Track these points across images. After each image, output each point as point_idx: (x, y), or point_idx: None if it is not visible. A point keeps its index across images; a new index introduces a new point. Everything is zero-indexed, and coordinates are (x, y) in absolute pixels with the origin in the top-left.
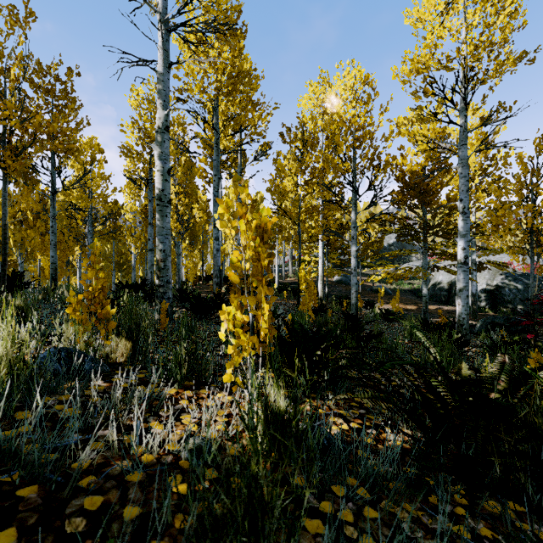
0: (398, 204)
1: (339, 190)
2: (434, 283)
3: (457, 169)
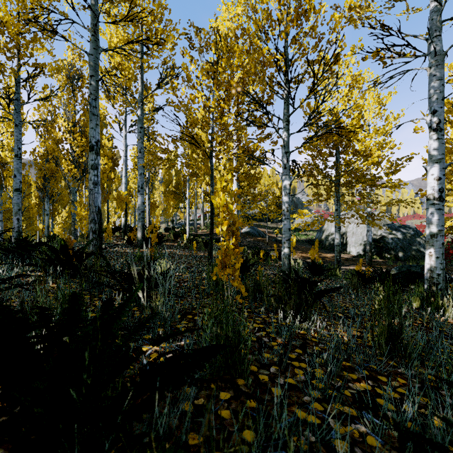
0: (313, 151)
1: (268, 99)
2: (328, 234)
3: (428, 70)
